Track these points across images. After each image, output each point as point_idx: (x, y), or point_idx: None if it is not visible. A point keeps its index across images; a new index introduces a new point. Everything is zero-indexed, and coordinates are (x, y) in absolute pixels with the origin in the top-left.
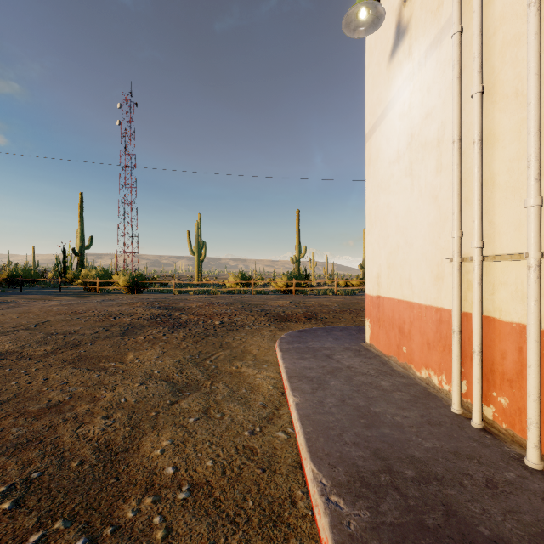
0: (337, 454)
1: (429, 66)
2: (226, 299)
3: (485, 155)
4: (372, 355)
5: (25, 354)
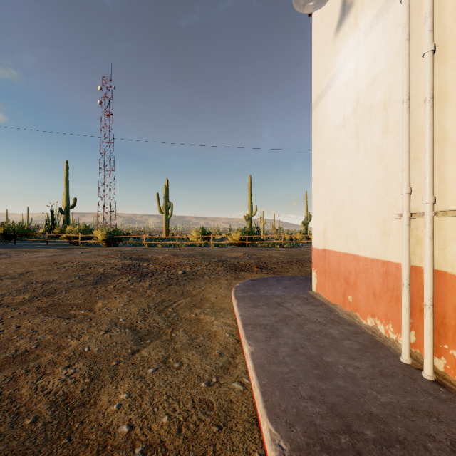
0: (293, 410)
1: (375, 35)
2: (189, 251)
3: (436, 113)
4: (319, 303)
5: (4, 302)
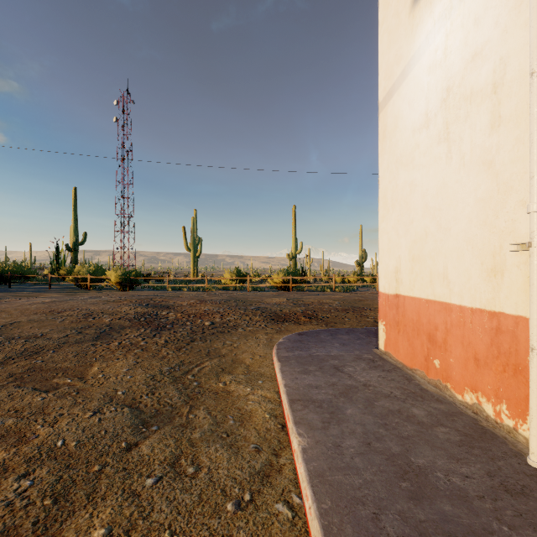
0: None
1: None
2: (220, 296)
3: None
4: (391, 367)
5: None
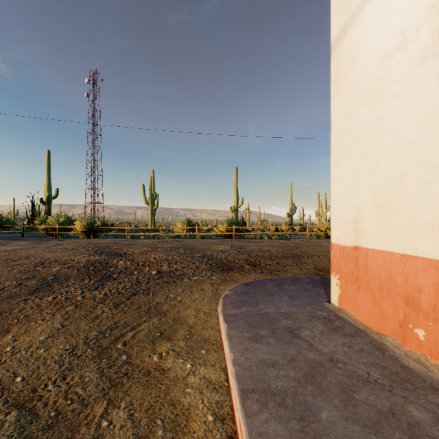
0: None
1: None
2: (171, 244)
3: None
4: (352, 330)
5: None
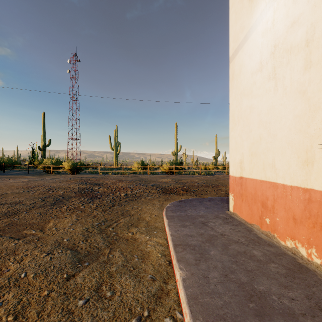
0: None
1: None
2: (131, 178)
3: None
4: (237, 223)
5: None
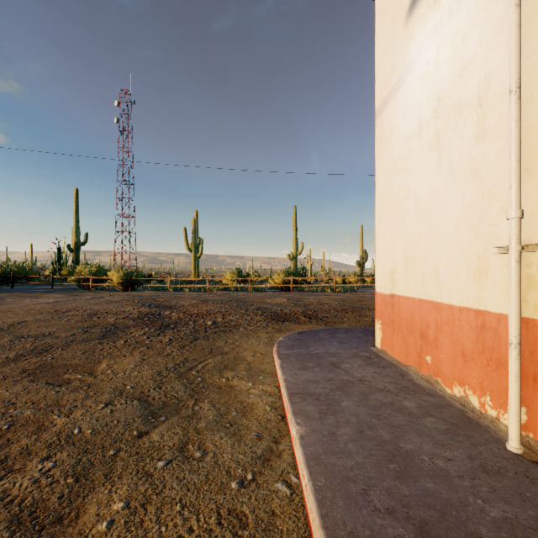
0: (365, 532)
1: (465, 9)
2: (221, 296)
3: None
4: (386, 364)
5: None
